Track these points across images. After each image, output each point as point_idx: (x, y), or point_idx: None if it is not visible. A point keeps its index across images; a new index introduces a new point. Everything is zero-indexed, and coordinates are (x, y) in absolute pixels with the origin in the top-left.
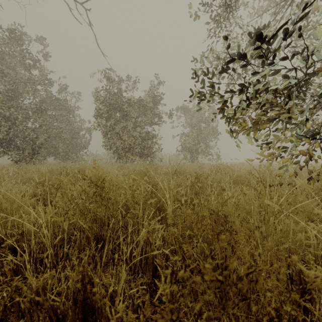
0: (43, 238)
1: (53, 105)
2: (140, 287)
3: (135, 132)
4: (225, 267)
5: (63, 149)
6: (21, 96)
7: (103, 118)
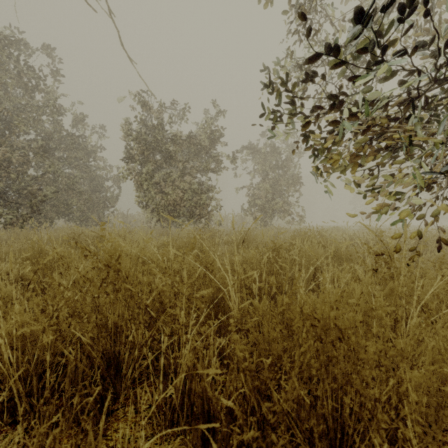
0: (2, 366)
1: (64, 143)
2: None
3: (182, 182)
4: (340, 429)
5: (79, 206)
6: (15, 129)
7: (136, 162)
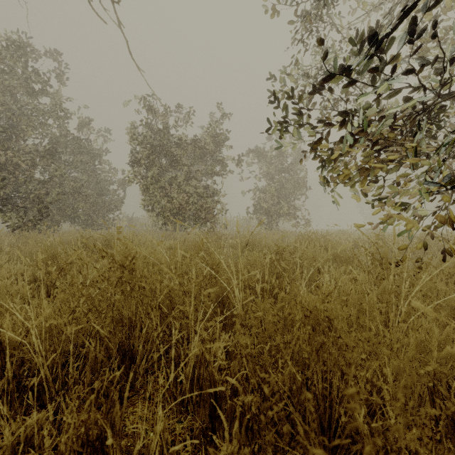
0: (33, 353)
1: (70, 147)
2: (188, 442)
3: (188, 185)
4: (329, 405)
5: (85, 210)
6: (22, 134)
7: (142, 166)
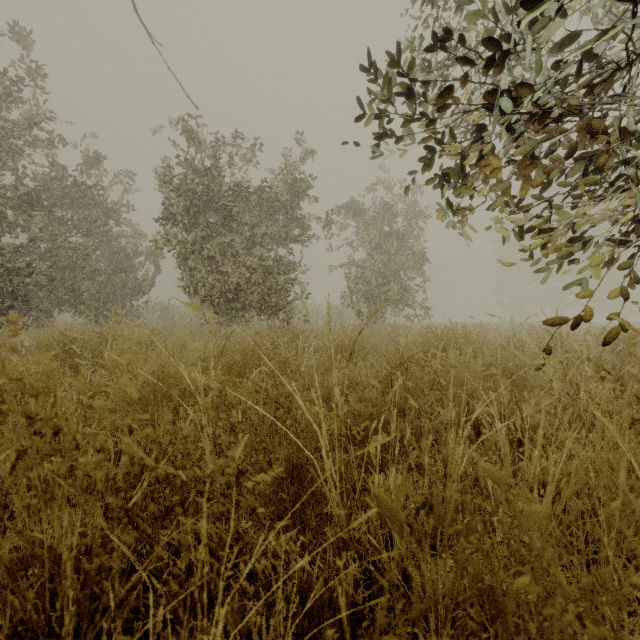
0: None
1: (68, 197)
2: None
3: (249, 256)
4: None
5: (92, 294)
6: None
7: (177, 225)
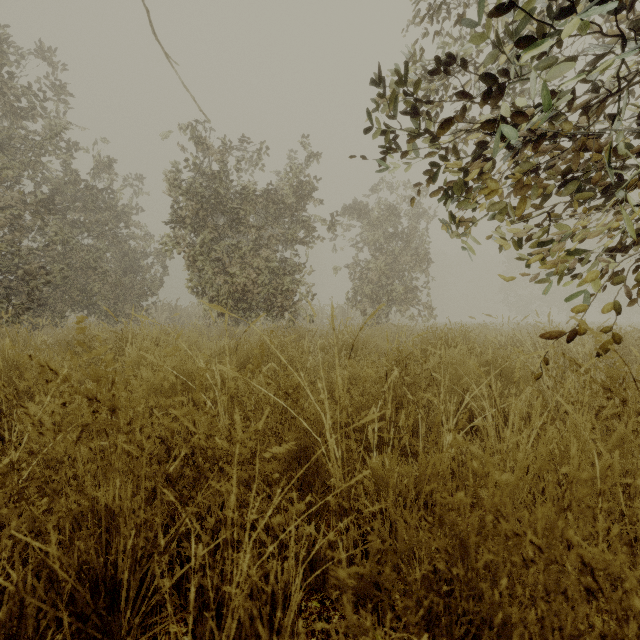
0: None
1: (80, 200)
2: None
3: (255, 258)
4: None
5: (103, 294)
6: (3, 178)
7: (186, 227)
